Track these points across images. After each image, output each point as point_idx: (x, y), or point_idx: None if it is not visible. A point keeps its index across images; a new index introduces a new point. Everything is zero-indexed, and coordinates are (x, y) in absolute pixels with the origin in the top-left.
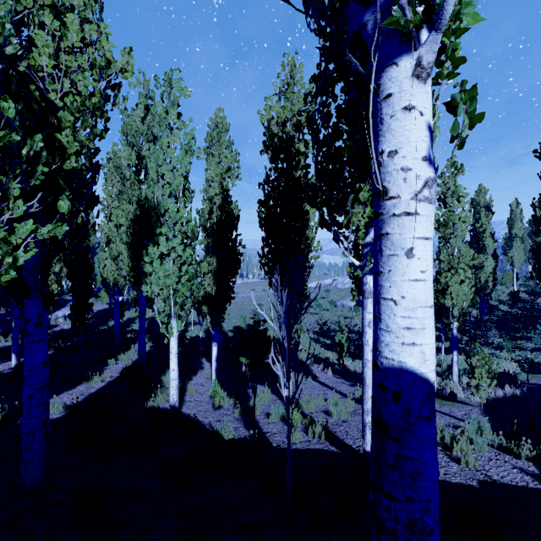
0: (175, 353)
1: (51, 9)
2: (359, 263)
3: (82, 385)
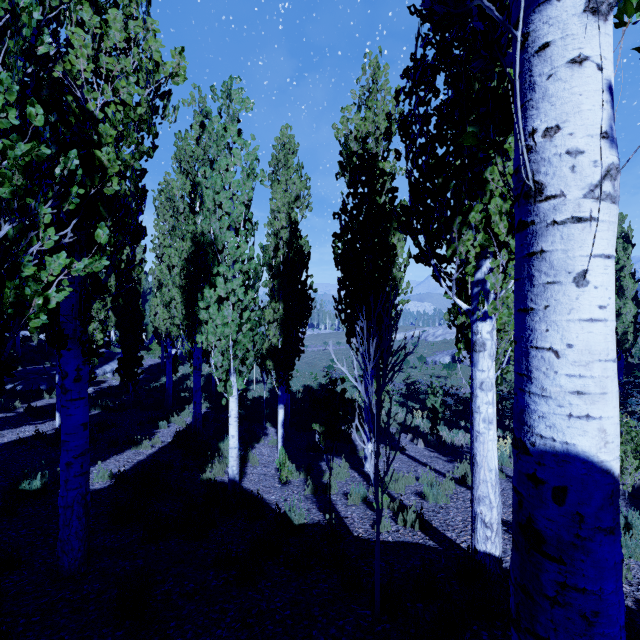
0: (235, 417)
1: (91, 5)
2: (467, 306)
3: (130, 451)
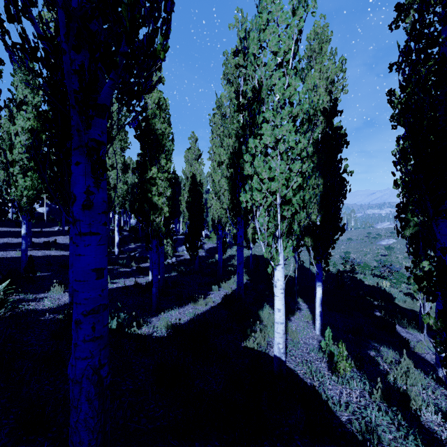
0: (281, 288)
1: None
2: None
3: (190, 306)
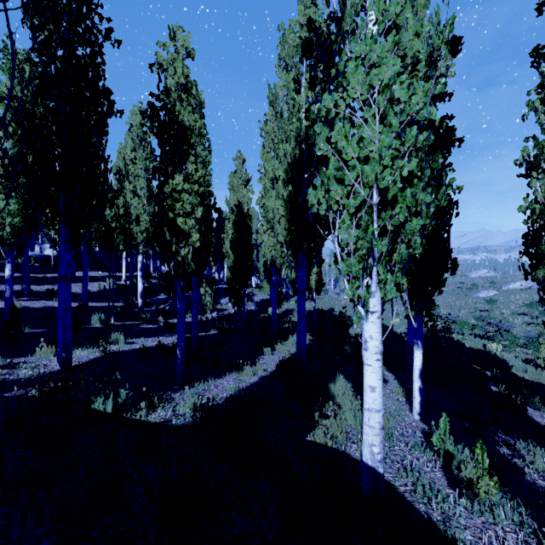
0: (376, 351)
1: None
2: None
3: (232, 376)
